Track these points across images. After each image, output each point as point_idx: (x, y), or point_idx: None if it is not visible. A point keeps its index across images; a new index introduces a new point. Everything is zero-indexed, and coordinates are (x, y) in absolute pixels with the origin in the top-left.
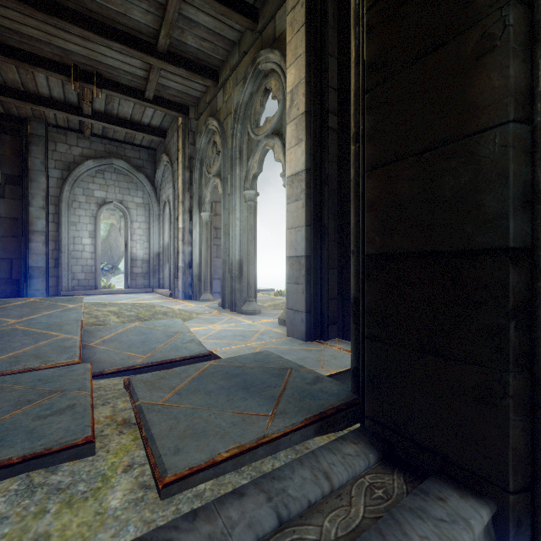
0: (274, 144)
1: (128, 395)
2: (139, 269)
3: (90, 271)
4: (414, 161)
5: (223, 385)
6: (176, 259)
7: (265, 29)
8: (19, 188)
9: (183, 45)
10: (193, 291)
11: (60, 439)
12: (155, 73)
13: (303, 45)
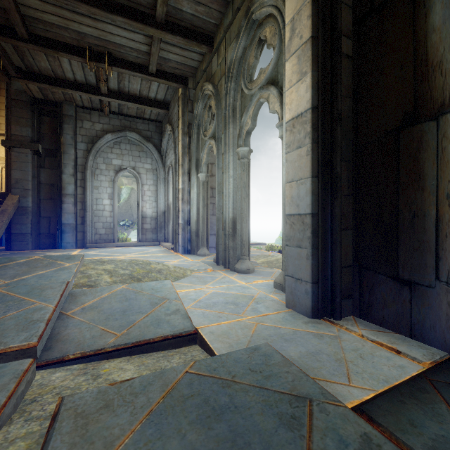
0: (269, 94)
1: (39, 449)
2: (149, 225)
3: (109, 227)
4: None
5: (194, 448)
6: (177, 217)
7: None
8: (55, 159)
9: (180, 12)
10: (191, 246)
11: None
12: (156, 46)
13: None
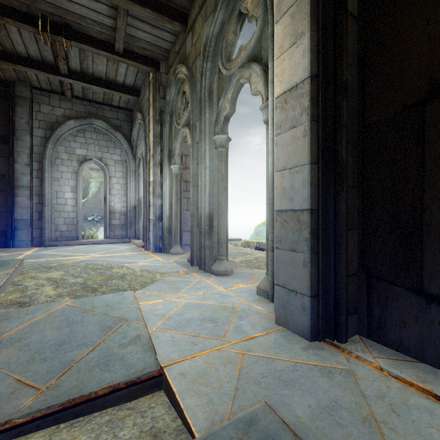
0: (250, 73)
1: None
2: (117, 221)
3: (72, 223)
4: None
5: None
6: (147, 212)
7: None
8: (6, 146)
9: None
10: (163, 243)
11: None
12: (122, 19)
13: None
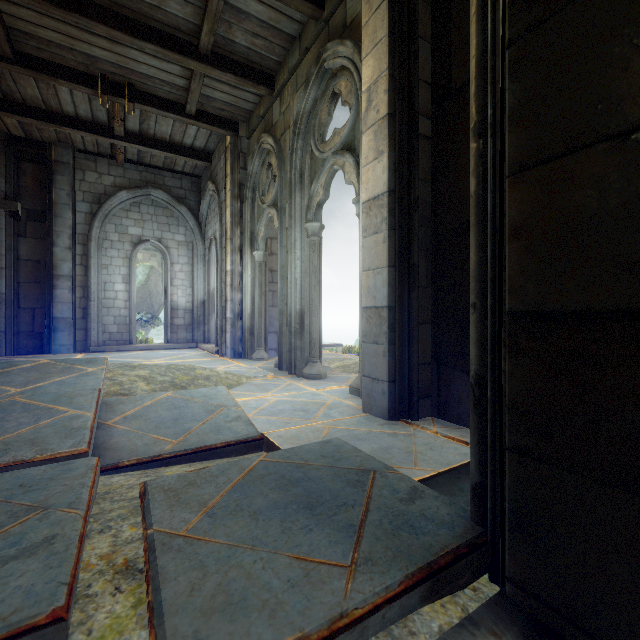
0: (344, 162)
1: (140, 512)
2: (181, 320)
3: (124, 323)
4: (611, 148)
5: (277, 501)
6: (223, 309)
7: (332, 16)
8: (42, 225)
9: (231, 43)
10: (243, 347)
11: (11, 614)
12: (198, 82)
13: (384, 25)
